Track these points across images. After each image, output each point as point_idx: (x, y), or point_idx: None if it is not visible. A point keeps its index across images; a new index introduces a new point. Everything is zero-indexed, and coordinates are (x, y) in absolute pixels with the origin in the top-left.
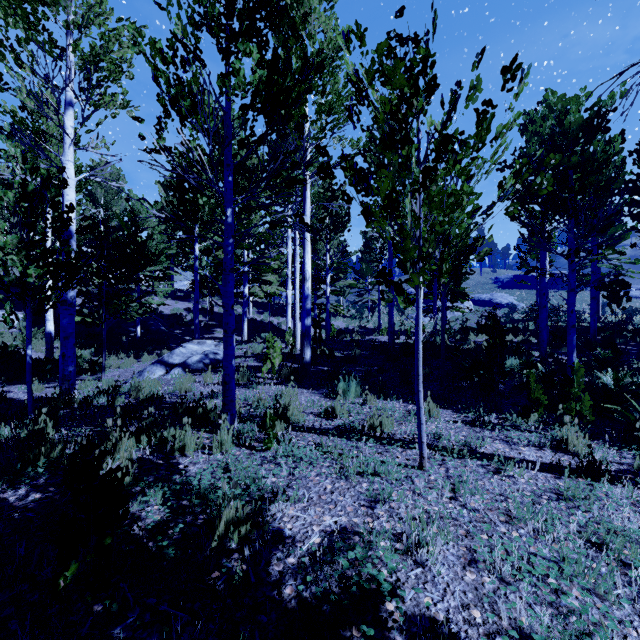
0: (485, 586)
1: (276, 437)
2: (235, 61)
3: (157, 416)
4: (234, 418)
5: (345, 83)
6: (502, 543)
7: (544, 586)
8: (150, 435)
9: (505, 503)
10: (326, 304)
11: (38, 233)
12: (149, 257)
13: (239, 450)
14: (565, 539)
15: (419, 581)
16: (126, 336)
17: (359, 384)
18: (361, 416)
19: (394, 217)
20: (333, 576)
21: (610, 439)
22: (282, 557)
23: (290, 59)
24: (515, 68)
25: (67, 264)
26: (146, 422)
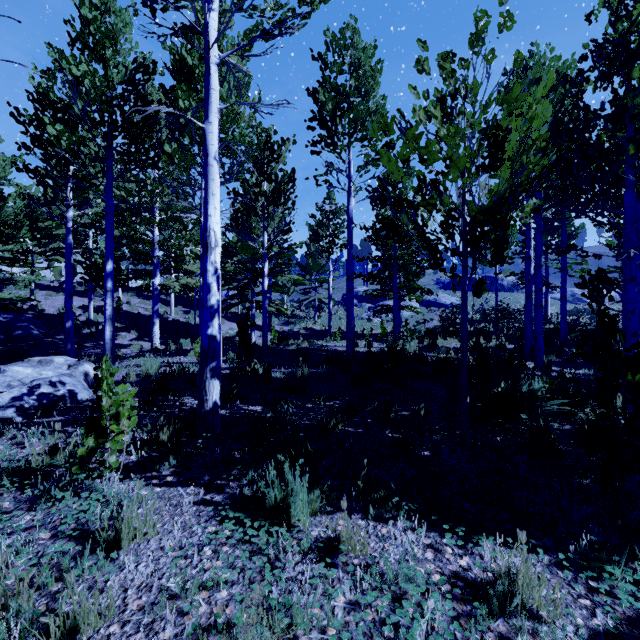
0: None
1: None
2: None
3: None
4: None
5: None
6: None
7: None
8: None
9: None
10: (263, 301)
11: None
12: None
13: None
14: None
15: None
16: None
17: (317, 484)
18: None
19: None
20: None
21: None
22: None
23: None
24: None
25: None
26: None
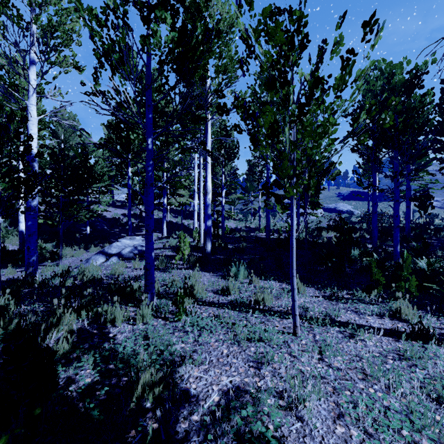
0: (353, 438)
1: (185, 310)
2: (153, 24)
3: (96, 294)
4: (153, 296)
5: (236, 51)
6: (362, 398)
7: (400, 438)
8: (88, 310)
9: (360, 363)
10: (222, 211)
11: (15, 159)
12: (95, 177)
13: (157, 321)
14: (410, 393)
15: (299, 435)
16: (79, 233)
17: (246, 269)
18: (248, 293)
19: (275, 143)
20: (229, 432)
21: (430, 309)
22: (188, 415)
23: (195, 26)
24: (373, 23)
25: (27, 180)
26: (85, 300)
